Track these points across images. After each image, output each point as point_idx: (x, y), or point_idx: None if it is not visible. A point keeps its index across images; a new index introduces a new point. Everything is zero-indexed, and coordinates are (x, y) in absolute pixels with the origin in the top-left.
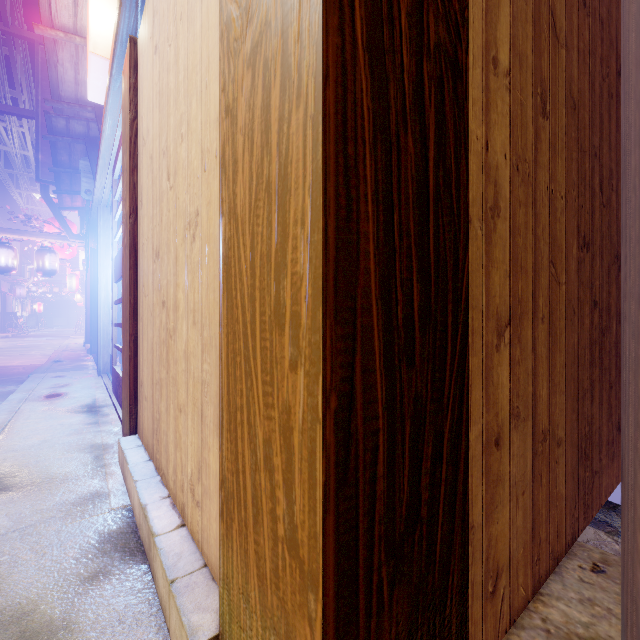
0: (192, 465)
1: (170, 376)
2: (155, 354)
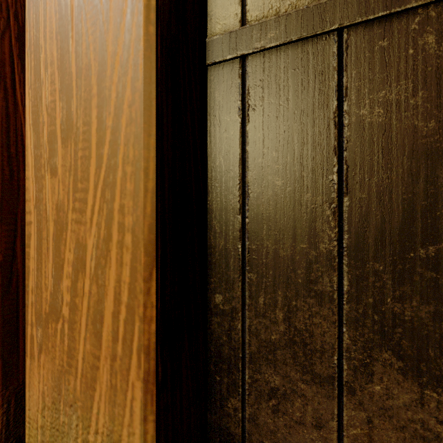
0: None
1: None
2: None
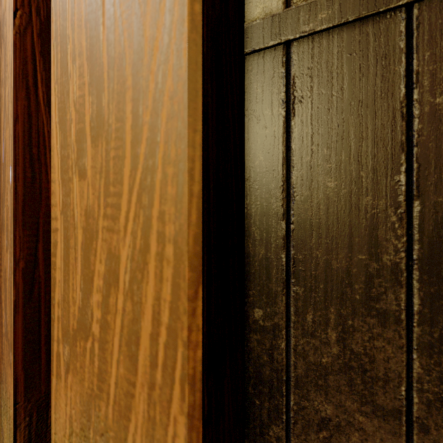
0: None
1: None
2: None
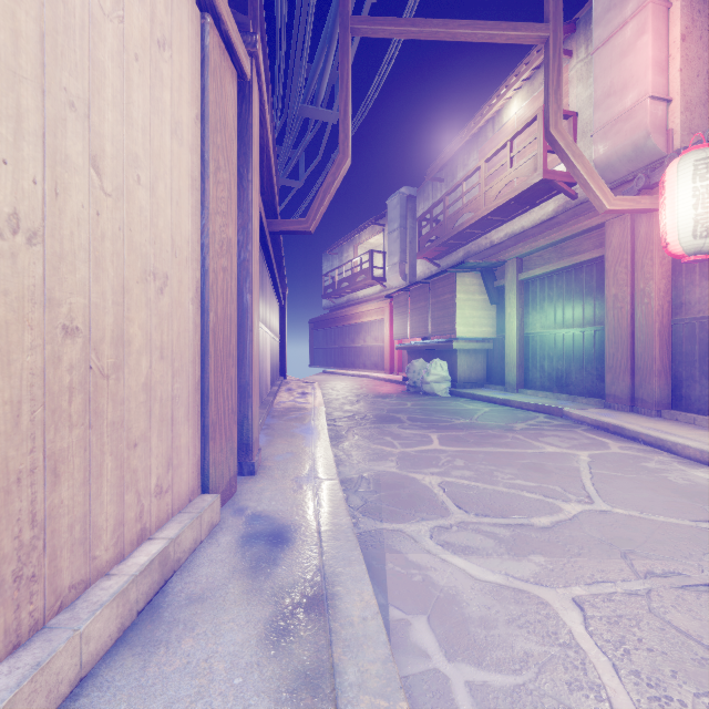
0: (160, 471)
1: (105, 426)
2: (9, 425)
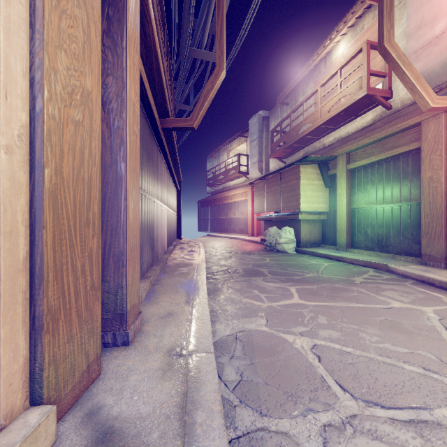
0: None
1: None
2: None
